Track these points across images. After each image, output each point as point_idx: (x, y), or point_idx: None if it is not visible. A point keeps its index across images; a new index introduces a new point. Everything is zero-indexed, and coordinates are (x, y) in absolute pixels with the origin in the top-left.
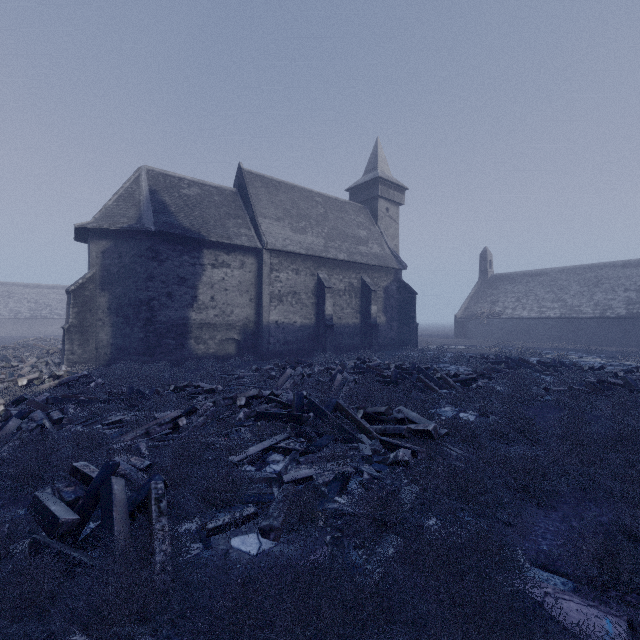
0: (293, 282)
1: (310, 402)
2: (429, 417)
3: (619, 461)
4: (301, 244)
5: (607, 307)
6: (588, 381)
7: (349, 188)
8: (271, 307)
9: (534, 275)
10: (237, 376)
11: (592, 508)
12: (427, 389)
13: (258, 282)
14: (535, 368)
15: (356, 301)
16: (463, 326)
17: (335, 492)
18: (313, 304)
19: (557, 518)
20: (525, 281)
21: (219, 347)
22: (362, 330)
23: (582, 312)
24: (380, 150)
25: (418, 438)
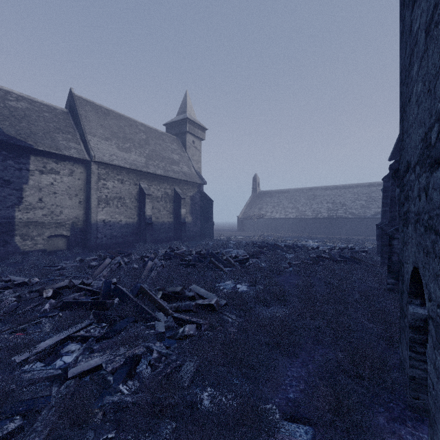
0: (119, 189)
1: (116, 288)
2: (215, 291)
3: (333, 312)
4: (126, 160)
5: (318, 212)
6: (311, 256)
7: (166, 123)
8: (99, 209)
9: (282, 192)
10: (60, 267)
11: (319, 350)
12: (217, 268)
13: (87, 188)
14: (283, 249)
15: (170, 205)
16: (243, 223)
17: (120, 380)
18: (136, 207)
19: (299, 364)
20: (277, 196)
21: (48, 242)
22: (175, 226)
23: (307, 215)
24: (188, 99)
25: (204, 311)
